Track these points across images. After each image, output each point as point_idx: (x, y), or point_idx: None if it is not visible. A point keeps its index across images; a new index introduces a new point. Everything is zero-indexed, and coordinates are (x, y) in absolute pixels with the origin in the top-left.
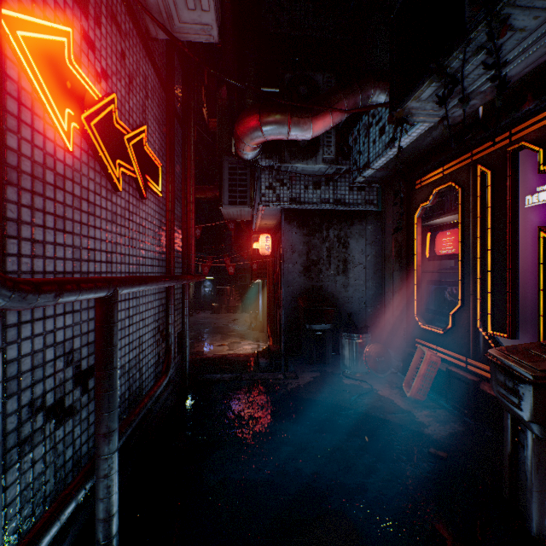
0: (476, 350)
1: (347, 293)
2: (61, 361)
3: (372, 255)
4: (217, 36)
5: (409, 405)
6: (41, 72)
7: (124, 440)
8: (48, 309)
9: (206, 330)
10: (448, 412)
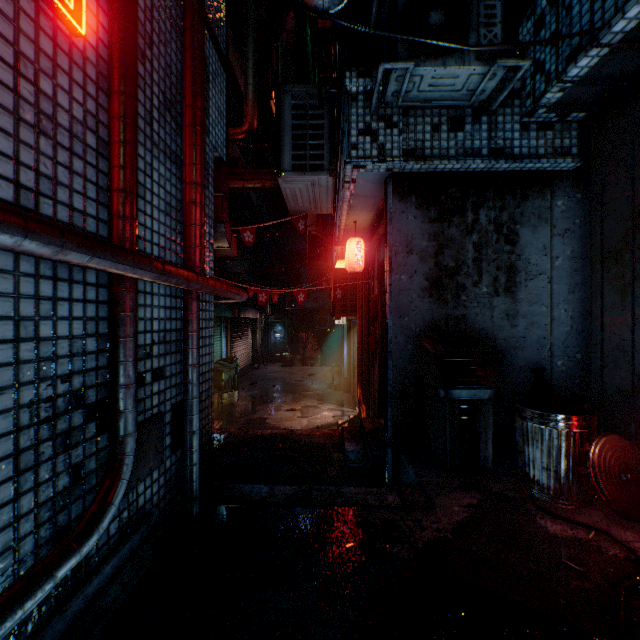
0: None
1: (514, 330)
2: None
3: (565, 256)
4: None
5: None
6: None
7: None
8: None
9: (273, 388)
10: None
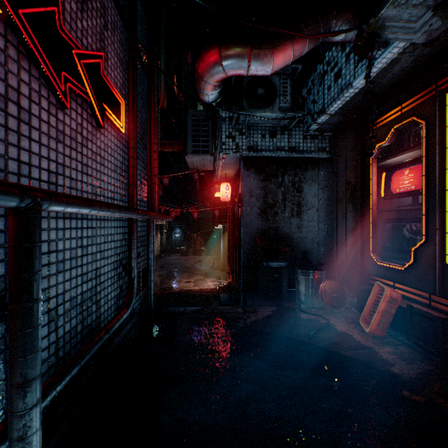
0: (443, 286)
1: (301, 234)
2: None
3: (324, 199)
4: None
5: (370, 341)
6: None
7: (68, 380)
8: None
9: (175, 269)
10: (411, 349)
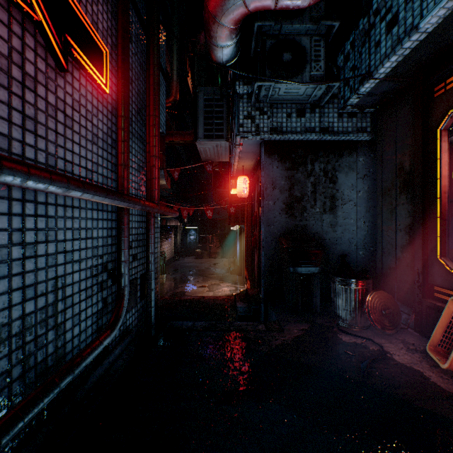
0: None
1: (335, 234)
2: None
3: (364, 191)
4: None
5: (452, 384)
6: None
7: None
8: None
9: (189, 272)
10: None
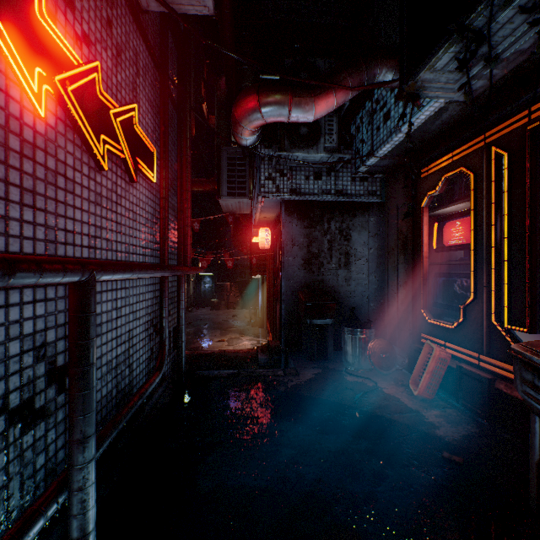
0: (490, 345)
1: (349, 287)
2: (30, 356)
3: (375, 248)
4: (212, 7)
5: (417, 404)
6: (1, 18)
7: (108, 444)
8: (11, 295)
9: (205, 326)
10: (459, 412)
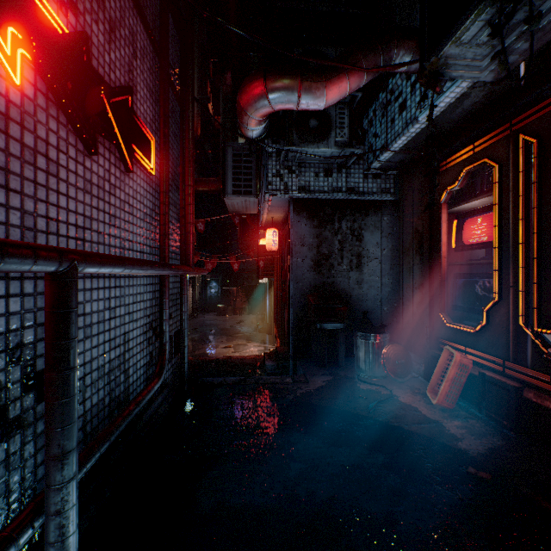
0: (517, 351)
1: (361, 290)
2: (1, 358)
3: (388, 249)
4: None
5: (437, 414)
6: None
7: (97, 458)
8: None
9: (211, 332)
10: (482, 423)
